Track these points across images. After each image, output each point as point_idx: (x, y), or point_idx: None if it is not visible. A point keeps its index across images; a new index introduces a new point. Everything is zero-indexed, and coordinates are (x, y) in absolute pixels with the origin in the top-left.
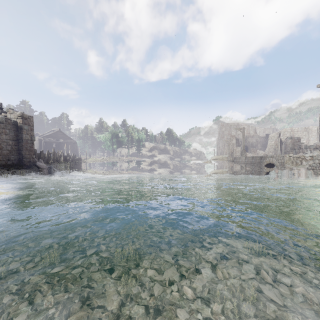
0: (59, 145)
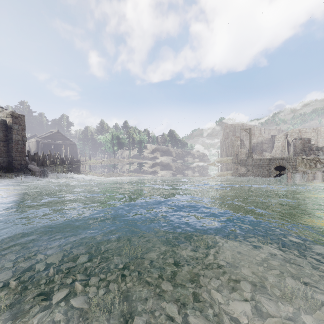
0: (58, 147)
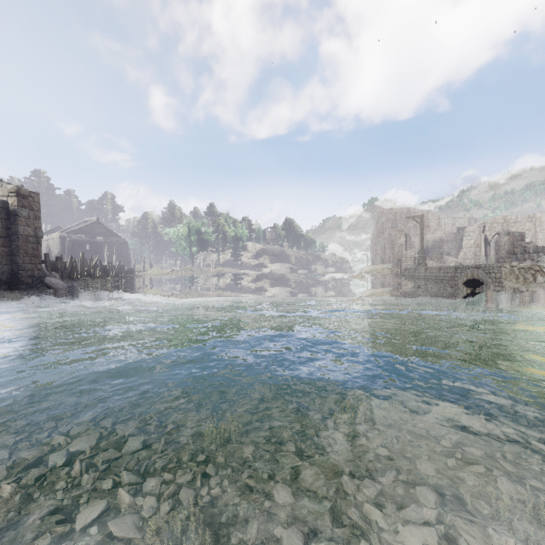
0: (97, 247)
